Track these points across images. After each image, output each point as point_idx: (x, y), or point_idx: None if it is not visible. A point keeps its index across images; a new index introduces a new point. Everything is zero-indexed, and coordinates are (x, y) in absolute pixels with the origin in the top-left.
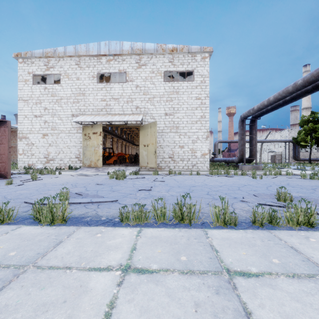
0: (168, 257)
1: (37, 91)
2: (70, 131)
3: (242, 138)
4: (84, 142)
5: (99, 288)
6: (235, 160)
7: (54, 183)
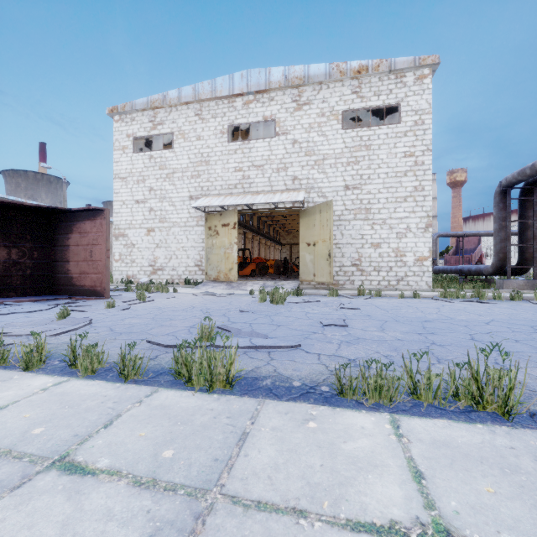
0: (532, 514)
1: (139, 164)
2: (187, 224)
3: (504, 227)
4: (209, 241)
5: None
6: (484, 270)
7: (173, 308)
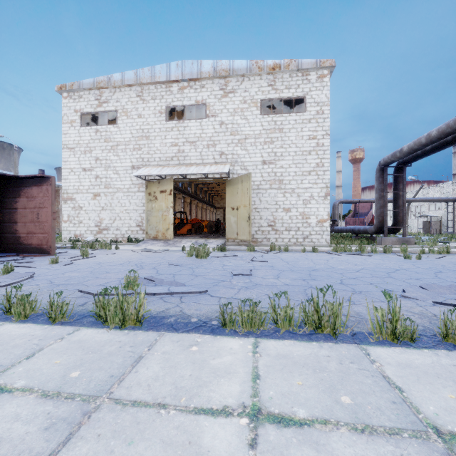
0: (319, 396)
1: (86, 136)
2: (129, 190)
3: (382, 196)
4: (149, 205)
5: (221, 449)
6: (369, 230)
7: (111, 262)
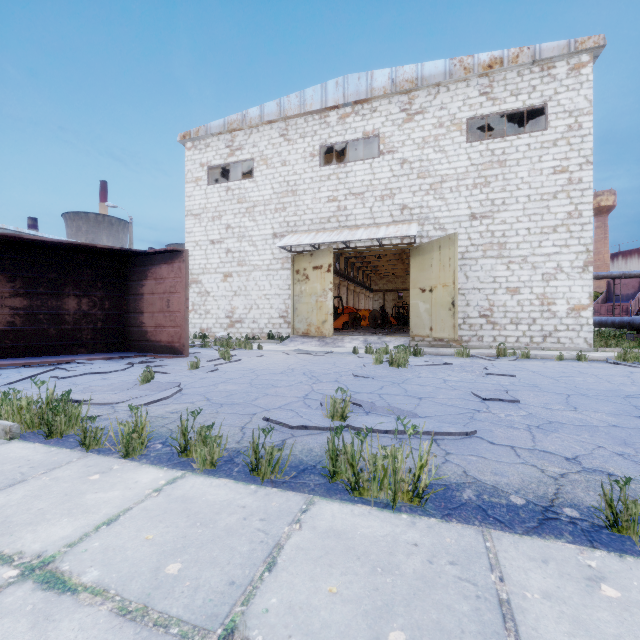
0: None
1: (214, 197)
2: (270, 267)
3: None
4: (296, 287)
5: None
6: None
7: (268, 370)
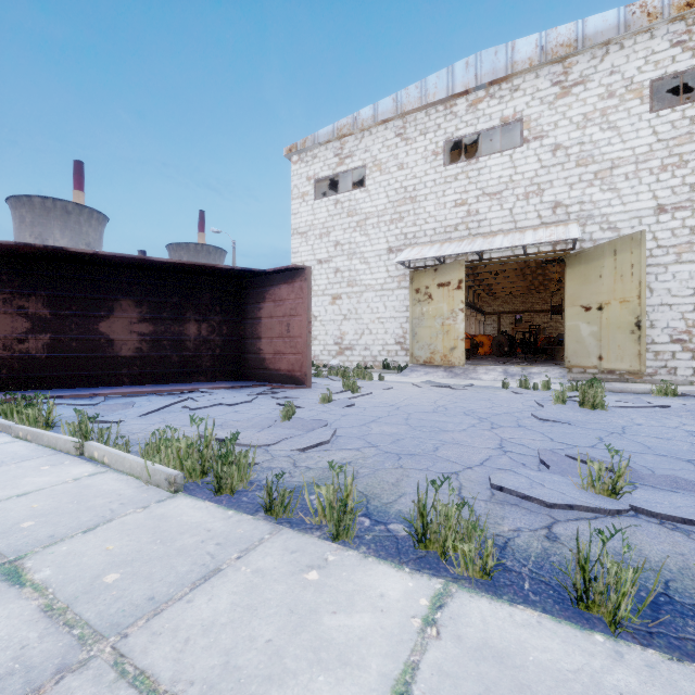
0: None
1: (321, 212)
2: (384, 286)
3: None
4: (416, 309)
5: None
6: None
7: (414, 406)
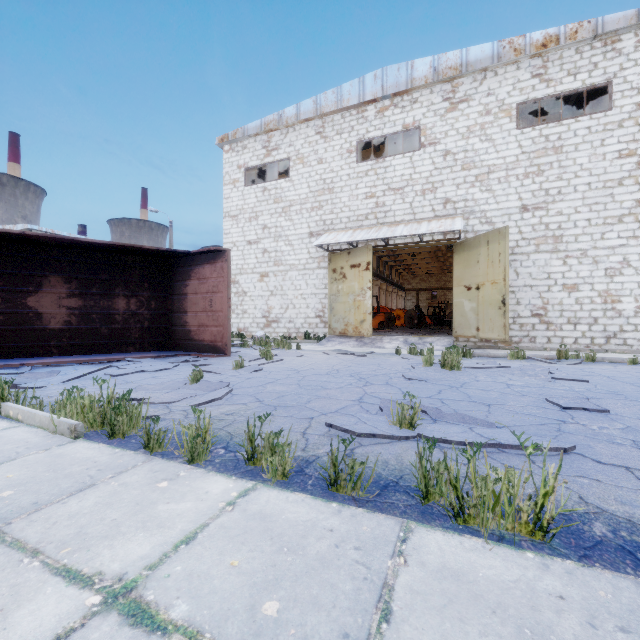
0: None
1: (251, 198)
2: (306, 266)
3: None
4: (333, 286)
5: None
6: None
7: (312, 370)
